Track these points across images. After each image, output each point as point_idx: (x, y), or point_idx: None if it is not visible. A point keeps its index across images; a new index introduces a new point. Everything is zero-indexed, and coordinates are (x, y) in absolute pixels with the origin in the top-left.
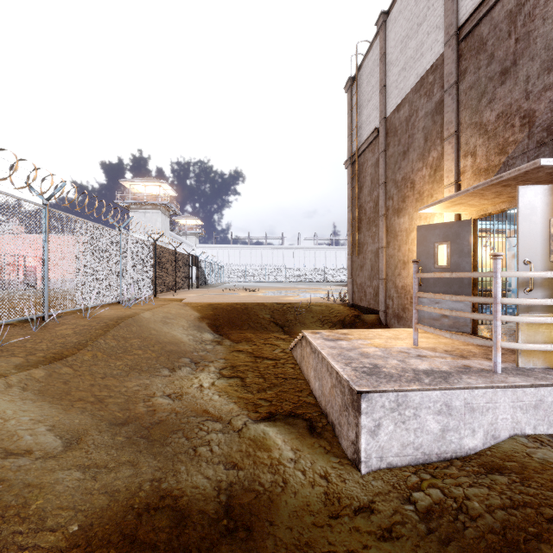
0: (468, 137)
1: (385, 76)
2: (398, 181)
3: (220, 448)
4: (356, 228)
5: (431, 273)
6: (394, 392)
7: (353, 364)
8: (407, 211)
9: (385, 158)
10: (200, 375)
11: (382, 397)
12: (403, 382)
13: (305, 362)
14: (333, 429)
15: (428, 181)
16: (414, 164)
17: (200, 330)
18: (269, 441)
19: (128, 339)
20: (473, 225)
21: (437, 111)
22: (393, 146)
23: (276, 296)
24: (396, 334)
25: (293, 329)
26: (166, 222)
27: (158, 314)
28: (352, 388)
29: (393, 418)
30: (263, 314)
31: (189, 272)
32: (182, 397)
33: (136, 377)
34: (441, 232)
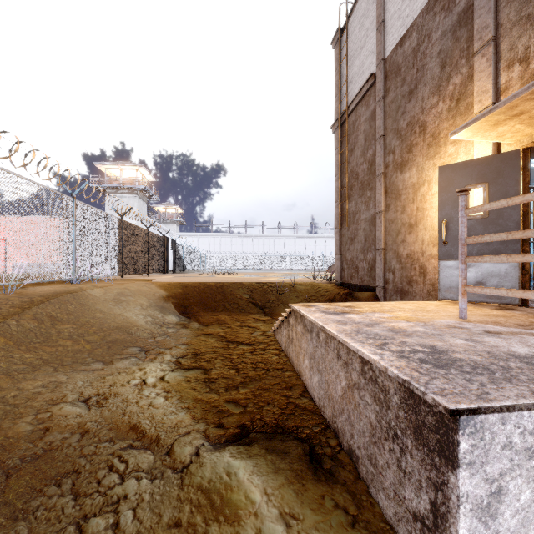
0: (515, 39)
1: (384, 10)
2: (402, 128)
3: (136, 520)
4: (346, 196)
5: (501, 200)
6: (533, 410)
7: (392, 346)
8: (415, 162)
9: (384, 106)
10: (147, 366)
11: (506, 422)
12: (530, 382)
13: (294, 346)
14: (354, 462)
15: (446, 117)
16: (425, 102)
17: (164, 311)
18: (236, 497)
19: (57, 319)
20: (522, 157)
21: (461, 24)
22: (395, 89)
23: (255, 277)
24: (420, 307)
25: (275, 310)
26: (144, 207)
27: (112, 291)
28: (415, 397)
29: (531, 473)
30: (241, 293)
31: (164, 255)
32: (106, 403)
33: (48, 371)
34: (475, 172)
